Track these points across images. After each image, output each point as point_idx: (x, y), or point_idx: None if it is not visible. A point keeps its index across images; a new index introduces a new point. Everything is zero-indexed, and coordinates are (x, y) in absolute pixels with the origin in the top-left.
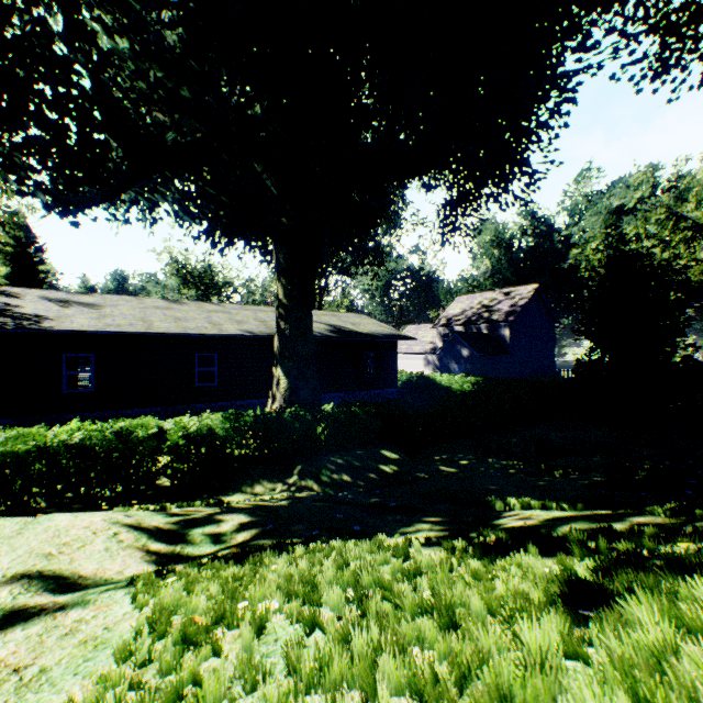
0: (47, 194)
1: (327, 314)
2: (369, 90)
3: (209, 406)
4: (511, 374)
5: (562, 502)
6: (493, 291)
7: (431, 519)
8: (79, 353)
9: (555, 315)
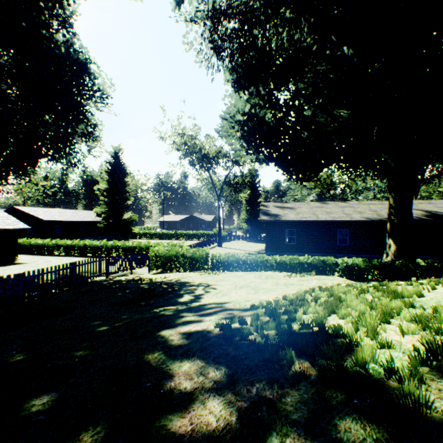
0: (300, 180)
1: (423, 202)
2: None
3: (343, 256)
4: None
5: None
6: None
7: None
8: (290, 228)
9: None
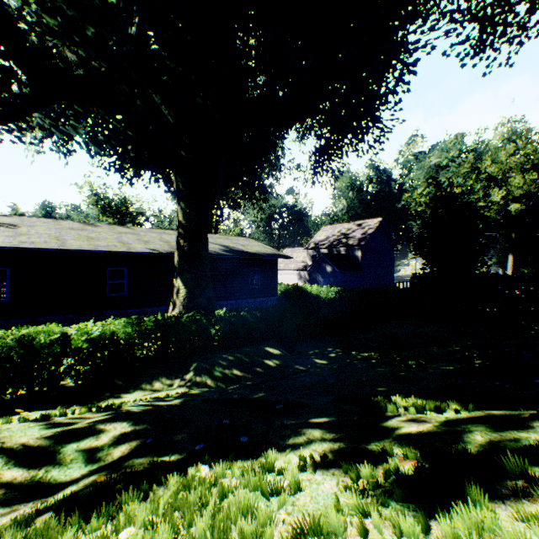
0: None
1: (222, 237)
2: (256, 54)
3: (119, 313)
4: (362, 285)
5: (451, 402)
6: (349, 223)
7: (318, 420)
8: None
9: (393, 241)
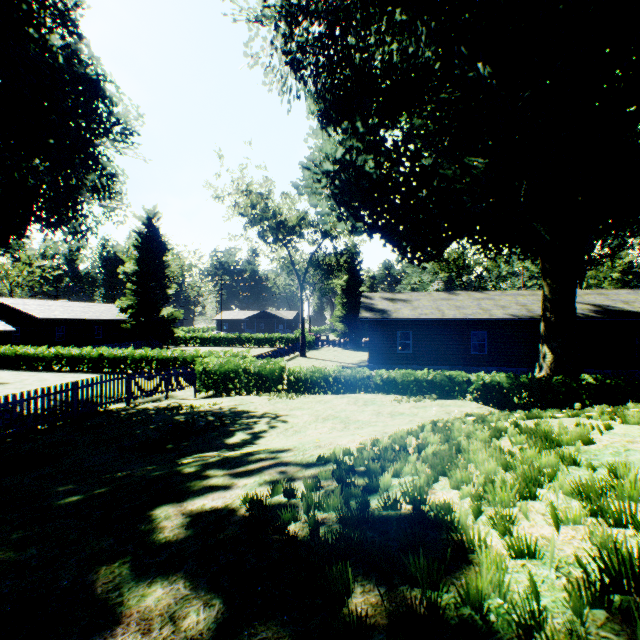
0: (417, 260)
1: (590, 293)
2: None
3: (479, 369)
4: None
5: None
6: None
7: None
8: (404, 330)
9: None
